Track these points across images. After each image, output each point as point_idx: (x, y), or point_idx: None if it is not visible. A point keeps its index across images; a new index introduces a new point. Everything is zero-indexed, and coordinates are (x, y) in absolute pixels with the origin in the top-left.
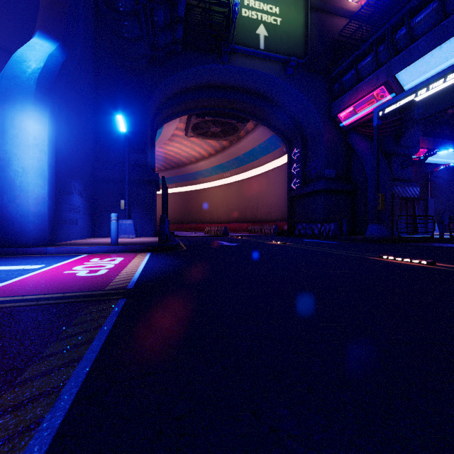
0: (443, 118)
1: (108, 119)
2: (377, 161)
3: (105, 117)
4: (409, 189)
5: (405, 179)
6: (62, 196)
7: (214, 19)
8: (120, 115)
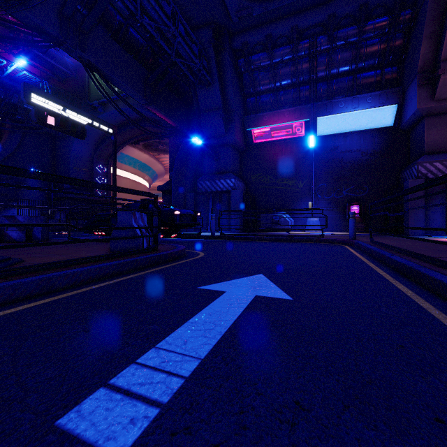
0: (317, 74)
1: (58, 166)
2: (113, 170)
3: (57, 165)
4: (220, 181)
5: (220, 171)
6: (3, 210)
7: (92, 89)
8: (32, 168)
